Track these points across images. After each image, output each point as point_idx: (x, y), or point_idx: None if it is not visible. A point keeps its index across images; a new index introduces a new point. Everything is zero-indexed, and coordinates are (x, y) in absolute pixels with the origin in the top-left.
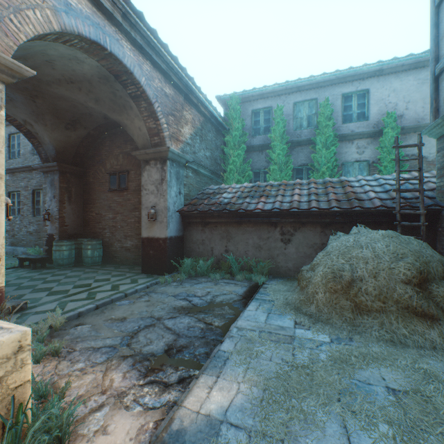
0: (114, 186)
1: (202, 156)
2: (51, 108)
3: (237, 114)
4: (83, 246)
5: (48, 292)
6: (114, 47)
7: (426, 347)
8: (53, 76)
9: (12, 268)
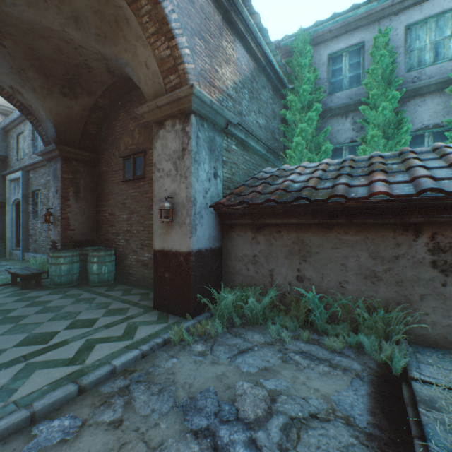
0: (128, 175)
1: (253, 123)
2: (30, 57)
3: (306, 59)
4: (88, 258)
5: None
6: None
7: None
8: None
9: (2, 286)
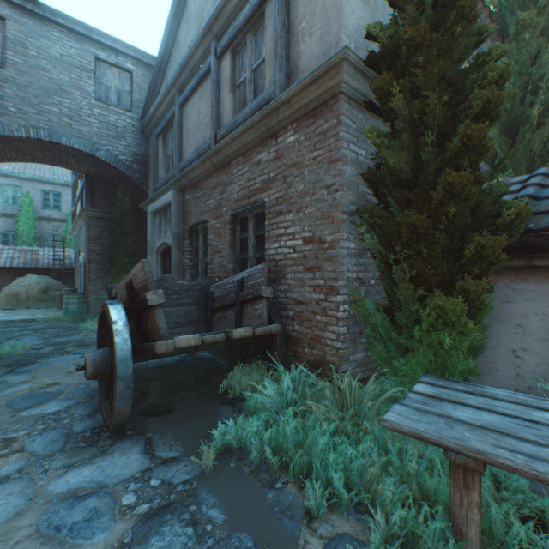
0: None
1: None
2: None
3: None
4: None
5: None
6: None
7: (39, 308)
8: None
9: None
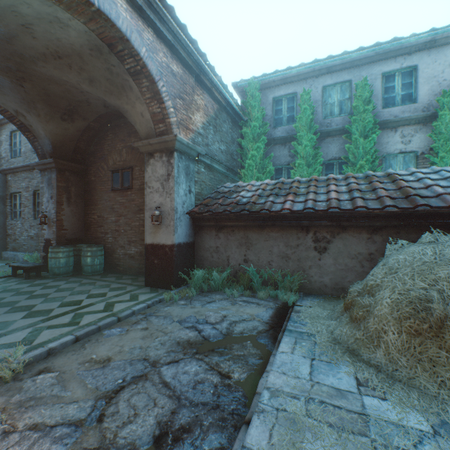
0: (116, 185)
1: (217, 149)
2: (42, 94)
3: (256, 101)
4: (82, 253)
5: (27, 312)
6: (104, 3)
7: None
8: (36, 49)
9: (4, 278)
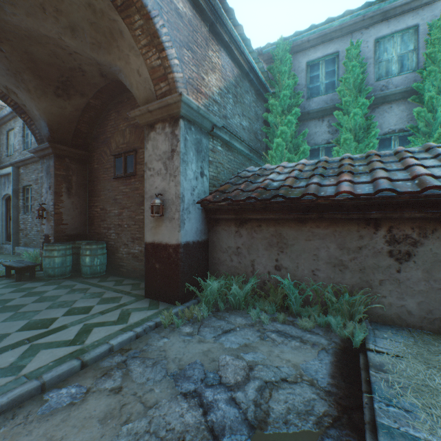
0: (119, 172)
1: (237, 125)
2: (26, 60)
3: (286, 66)
4: (81, 251)
5: None
6: None
7: None
8: None
9: None
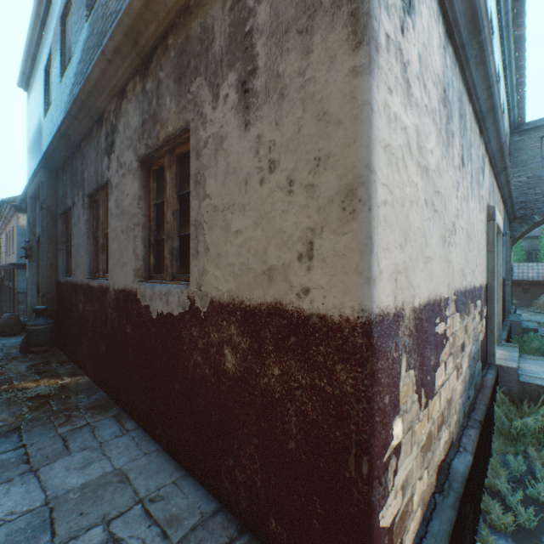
0: None
1: None
2: None
3: None
4: None
5: None
6: None
7: None
8: None
9: None
